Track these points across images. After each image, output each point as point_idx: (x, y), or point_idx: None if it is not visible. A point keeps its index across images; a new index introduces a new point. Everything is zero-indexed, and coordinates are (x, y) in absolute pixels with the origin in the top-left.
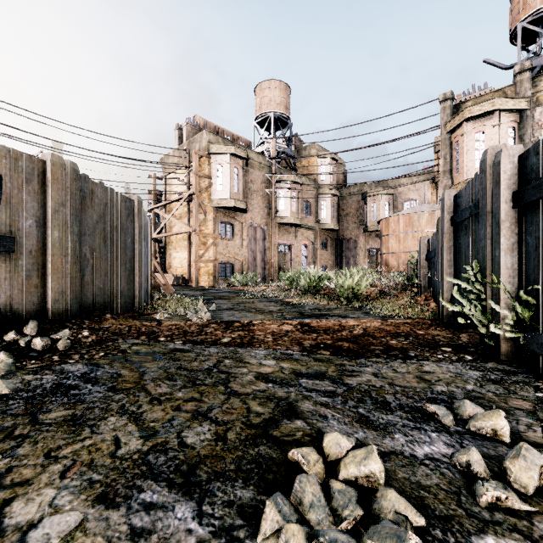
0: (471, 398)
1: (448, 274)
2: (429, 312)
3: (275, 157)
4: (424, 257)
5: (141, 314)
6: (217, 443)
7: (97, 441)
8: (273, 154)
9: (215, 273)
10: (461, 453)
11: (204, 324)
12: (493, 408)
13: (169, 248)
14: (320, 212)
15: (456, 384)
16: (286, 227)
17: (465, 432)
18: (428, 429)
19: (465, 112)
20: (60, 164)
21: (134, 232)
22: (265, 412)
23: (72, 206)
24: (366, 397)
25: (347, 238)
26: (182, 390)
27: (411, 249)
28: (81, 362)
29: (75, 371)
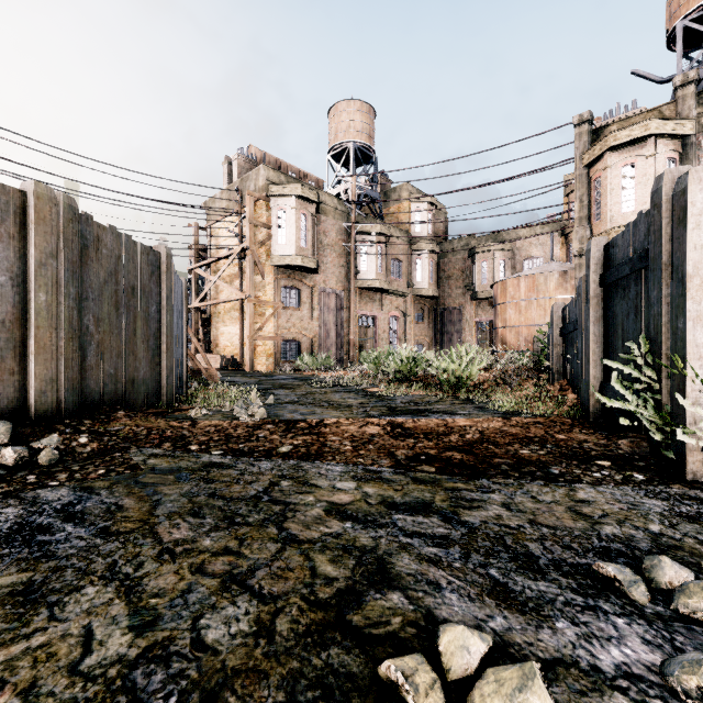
0: (662, 548)
1: (596, 355)
2: (568, 407)
3: (355, 201)
4: (558, 332)
5: (170, 410)
6: (258, 641)
7: (54, 638)
8: (353, 197)
9: (275, 354)
10: (685, 670)
11: (257, 425)
12: (702, 567)
13: (215, 320)
14: (414, 274)
15: (632, 523)
16: (369, 293)
17: (671, 616)
18: (610, 611)
19: (608, 138)
20: (49, 197)
21: (161, 297)
22: (341, 577)
23: (67, 258)
24: (499, 547)
25: (449, 308)
26: (212, 535)
27: (536, 321)
28: (68, 485)
29: (54, 500)
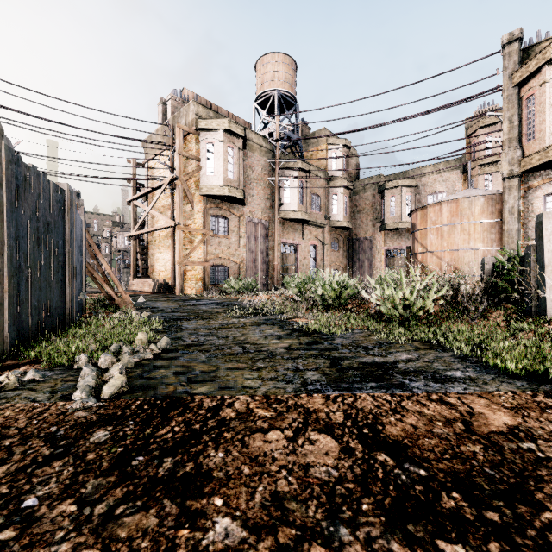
0: None
1: None
2: None
3: (279, 139)
4: (551, 249)
5: None
6: None
7: None
8: (277, 136)
9: (204, 278)
10: None
11: (78, 427)
12: None
13: (151, 247)
14: (330, 207)
15: None
16: (292, 224)
17: None
18: None
19: (548, 50)
20: None
21: None
22: None
23: None
24: None
25: (361, 238)
26: None
27: (460, 245)
28: None
29: None
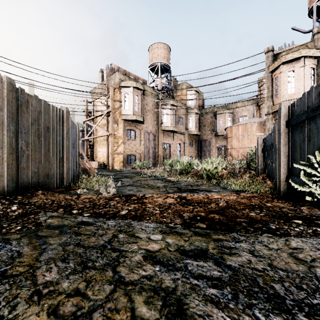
0: None
1: (284, 161)
2: (268, 188)
3: (161, 89)
4: (261, 150)
5: (68, 189)
6: None
7: None
8: (160, 88)
9: (123, 161)
10: None
11: (110, 197)
12: None
13: (95, 145)
14: (188, 124)
15: None
16: (167, 133)
17: None
18: None
19: (282, 58)
20: None
21: (63, 133)
22: (152, 318)
23: (8, 110)
24: (255, 288)
25: (204, 140)
26: (70, 277)
27: (246, 145)
28: None
29: None
